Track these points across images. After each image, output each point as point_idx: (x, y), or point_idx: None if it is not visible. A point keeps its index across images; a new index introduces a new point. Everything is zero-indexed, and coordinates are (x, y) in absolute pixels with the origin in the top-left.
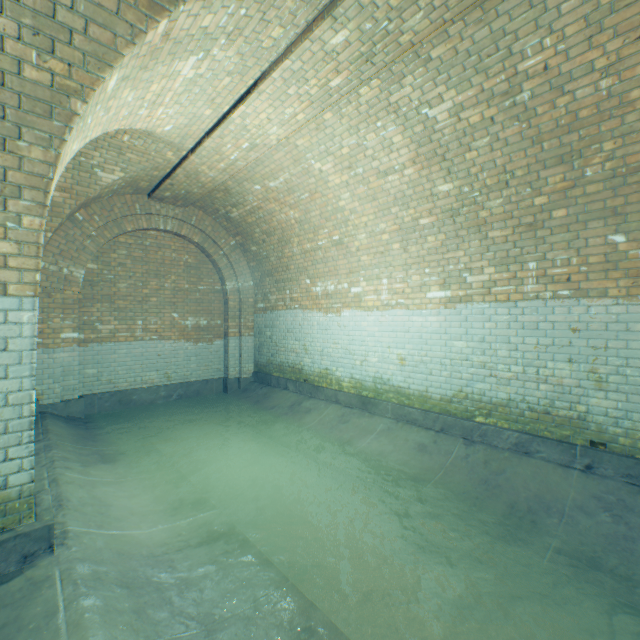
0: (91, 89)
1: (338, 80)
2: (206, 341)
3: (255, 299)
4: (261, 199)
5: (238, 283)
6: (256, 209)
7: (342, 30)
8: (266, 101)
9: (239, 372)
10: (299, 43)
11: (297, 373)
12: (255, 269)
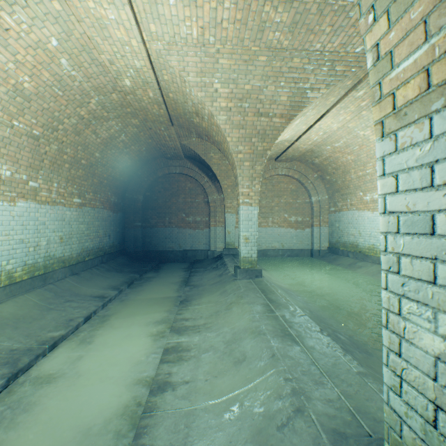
0: (272, 147)
1: (364, 103)
2: (300, 229)
3: (328, 206)
4: (330, 152)
5: (318, 197)
6: (328, 157)
7: (361, 91)
8: (329, 118)
9: (319, 247)
10: (342, 99)
11: (354, 247)
12: (328, 189)
